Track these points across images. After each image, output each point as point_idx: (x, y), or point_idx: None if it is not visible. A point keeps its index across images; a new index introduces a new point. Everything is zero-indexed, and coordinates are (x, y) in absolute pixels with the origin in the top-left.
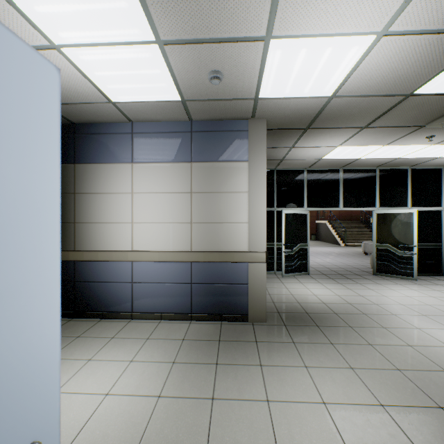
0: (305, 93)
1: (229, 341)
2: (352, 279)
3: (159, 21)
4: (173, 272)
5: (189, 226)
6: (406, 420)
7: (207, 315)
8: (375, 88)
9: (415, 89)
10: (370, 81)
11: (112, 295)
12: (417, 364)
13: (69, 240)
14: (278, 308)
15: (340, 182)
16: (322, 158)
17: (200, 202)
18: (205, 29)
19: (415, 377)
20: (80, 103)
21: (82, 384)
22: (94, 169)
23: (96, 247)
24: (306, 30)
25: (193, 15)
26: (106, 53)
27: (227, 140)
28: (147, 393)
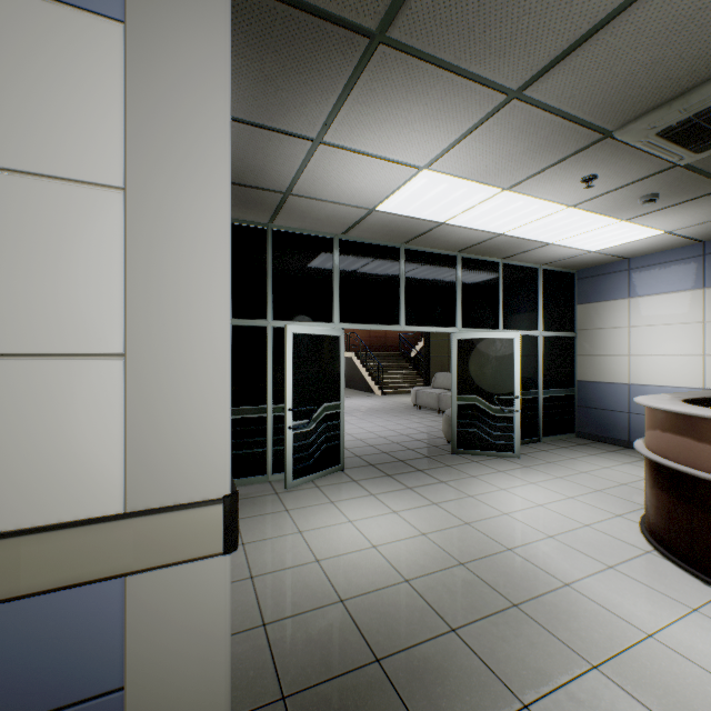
0: None
1: None
2: (427, 470)
3: None
4: None
5: None
6: None
7: None
8: None
9: None
10: None
11: None
12: None
13: None
14: (282, 663)
15: (401, 274)
16: (379, 207)
17: None
18: None
19: None
20: None
21: None
22: None
23: None
24: None
25: None
26: None
27: None
28: None
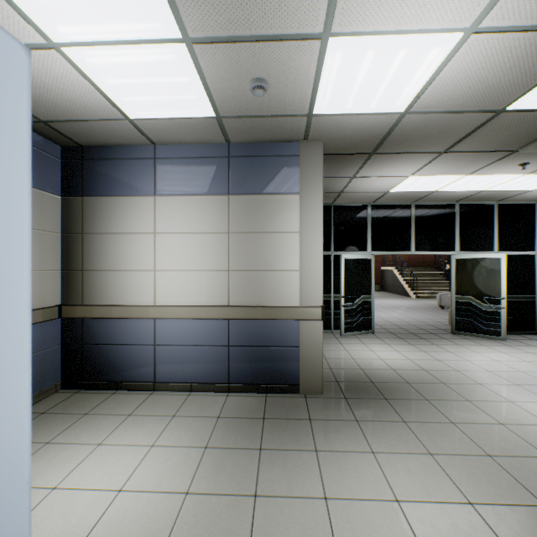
0: (371, 108)
1: (276, 419)
2: (427, 339)
3: (187, 11)
4: (206, 332)
5: (225, 274)
6: (502, 524)
7: (249, 385)
8: (459, 102)
9: (509, 103)
10: (453, 93)
11: (129, 360)
12: (512, 448)
13: (76, 292)
14: (337, 376)
15: (411, 220)
16: (390, 191)
17: (239, 245)
18: (245, 23)
19: (510, 466)
20: (89, 120)
21: (88, 477)
22: (106, 203)
23: (109, 300)
24: (374, 25)
25: (231, 4)
26: (119, 55)
27: (274, 167)
28: (171, 488)
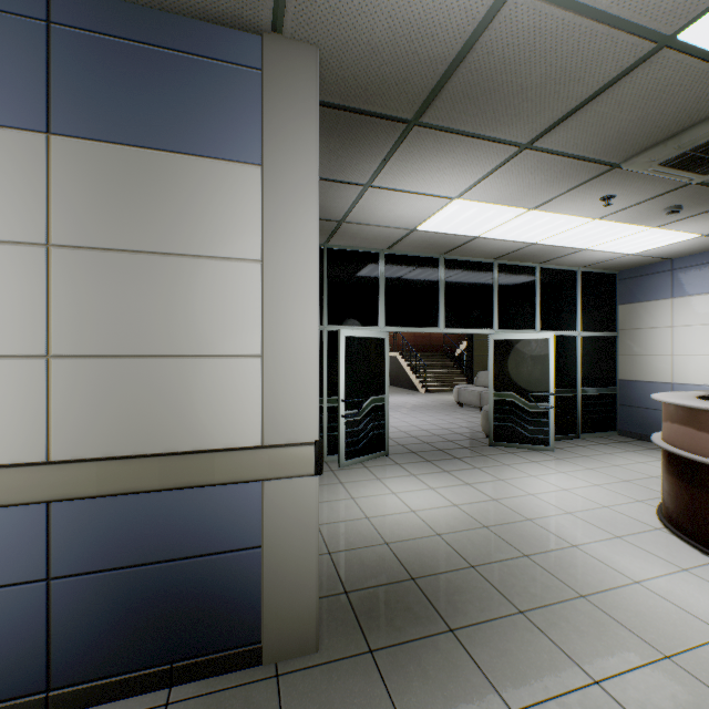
0: None
1: None
2: (463, 458)
3: None
4: None
5: (36, 369)
6: None
7: (116, 680)
8: None
9: (690, 19)
10: None
11: None
12: None
13: None
14: (344, 574)
15: (440, 282)
16: (419, 228)
17: (85, 284)
18: None
19: None
20: None
21: None
22: None
23: None
24: None
25: None
26: None
27: (193, 84)
28: None
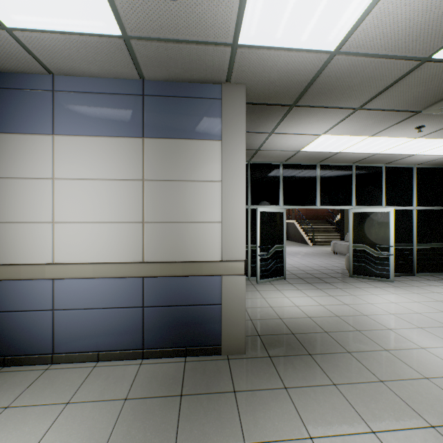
0: (302, 41)
1: (195, 395)
2: (331, 283)
3: None
4: (117, 292)
5: (139, 227)
6: None
7: (166, 349)
8: (392, 42)
9: (437, 50)
10: (391, 27)
11: (20, 330)
12: None
13: None
14: (258, 328)
15: (317, 179)
16: (302, 150)
17: (155, 194)
18: None
19: None
20: None
21: None
22: None
23: None
24: None
25: None
26: None
27: (194, 110)
28: None
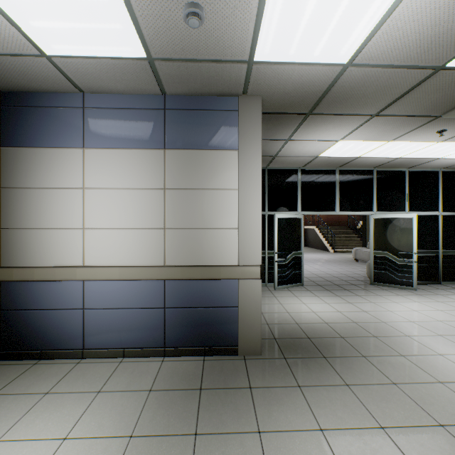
0: (315, 56)
1: (214, 390)
2: (350, 290)
3: None
4: (140, 293)
5: (161, 233)
6: None
7: (186, 348)
8: (404, 54)
9: (450, 59)
10: (401, 41)
11: (54, 326)
12: None
13: None
14: (274, 332)
15: (336, 184)
16: (320, 155)
17: (176, 202)
18: None
19: None
20: None
21: None
22: (28, 155)
23: (31, 261)
24: None
25: None
26: None
27: (212, 122)
28: None
